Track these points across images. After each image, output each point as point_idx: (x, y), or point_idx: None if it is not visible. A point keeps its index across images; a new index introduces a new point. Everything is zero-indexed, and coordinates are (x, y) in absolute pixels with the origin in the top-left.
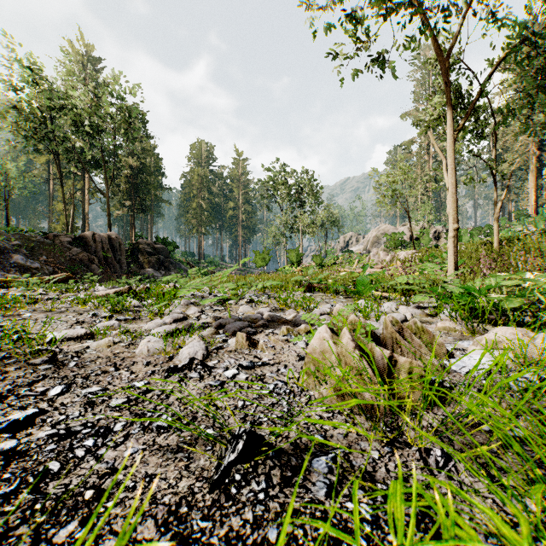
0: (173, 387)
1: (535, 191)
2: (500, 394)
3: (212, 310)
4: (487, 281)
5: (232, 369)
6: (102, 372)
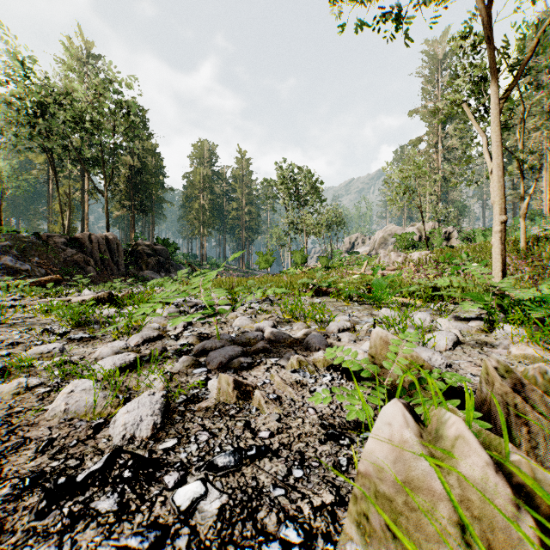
0: None
1: (549, 190)
2: None
3: (200, 322)
4: None
5: (192, 483)
6: None
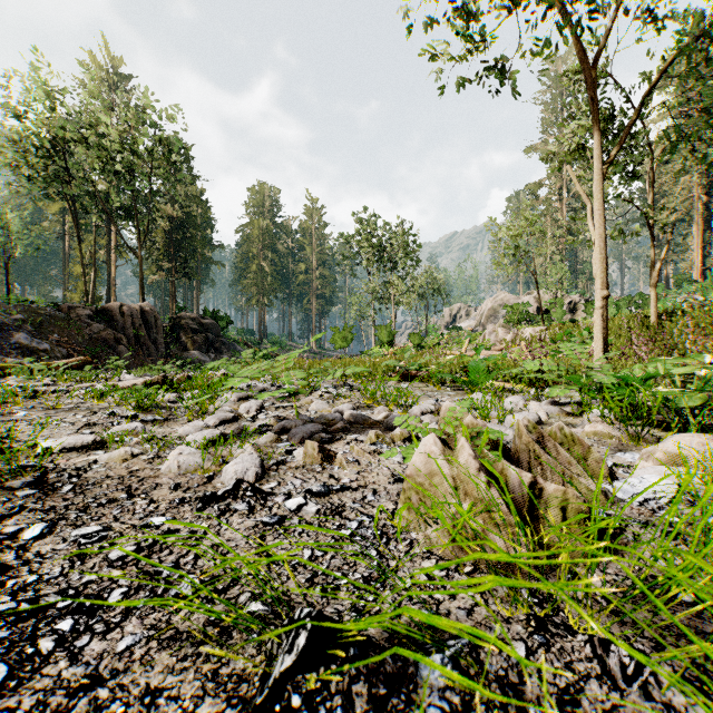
0: (208, 526)
1: (701, 249)
2: (701, 541)
3: (273, 407)
4: (650, 367)
5: (296, 498)
6: (108, 500)
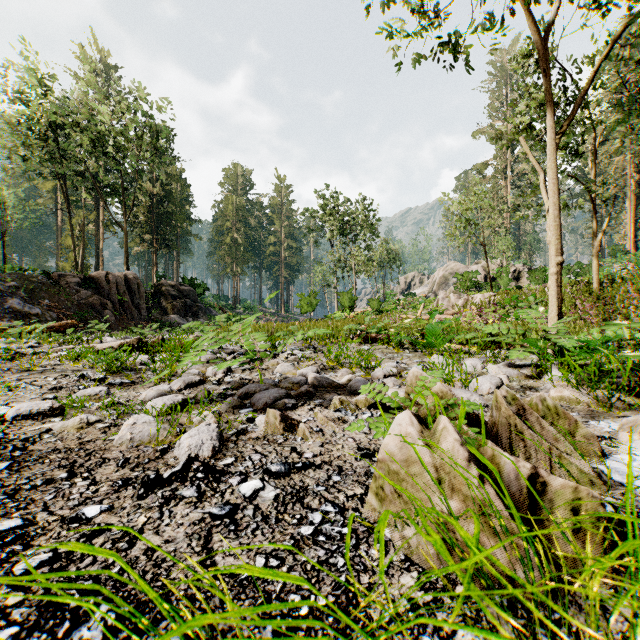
0: (147, 520)
1: (633, 222)
2: None
3: (240, 369)
4: (608, 331)
5: (253, 480)
6: (45, 481)
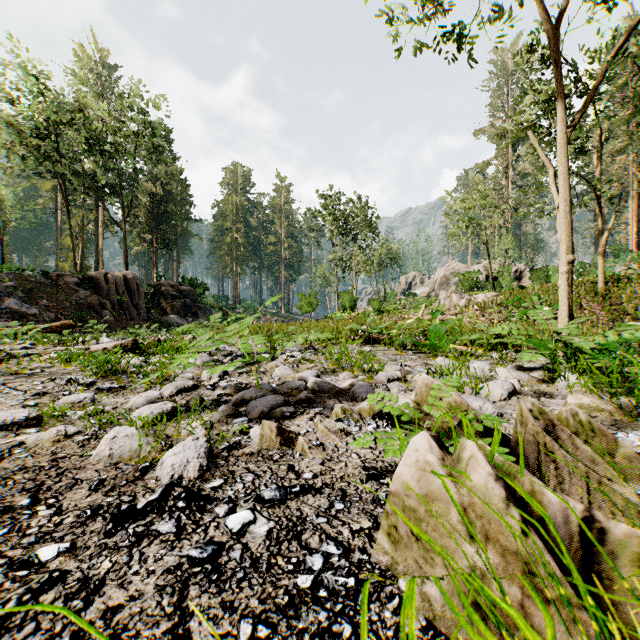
0: (111, 567)
1: (636, 222)
2: None
3: (237, 372)
4: (624, 333)
5: (242, 511)
6: (2, 510)
